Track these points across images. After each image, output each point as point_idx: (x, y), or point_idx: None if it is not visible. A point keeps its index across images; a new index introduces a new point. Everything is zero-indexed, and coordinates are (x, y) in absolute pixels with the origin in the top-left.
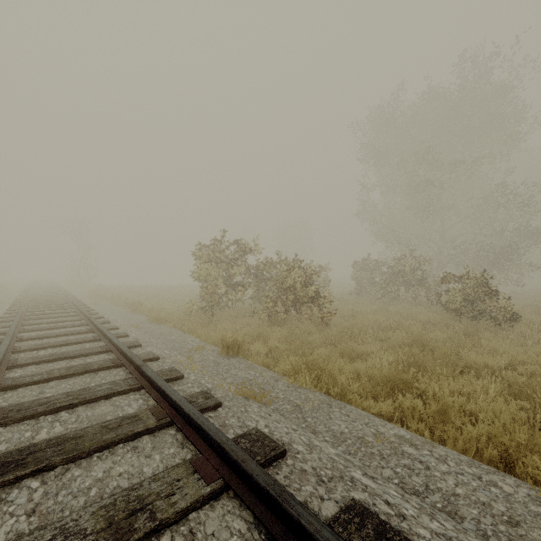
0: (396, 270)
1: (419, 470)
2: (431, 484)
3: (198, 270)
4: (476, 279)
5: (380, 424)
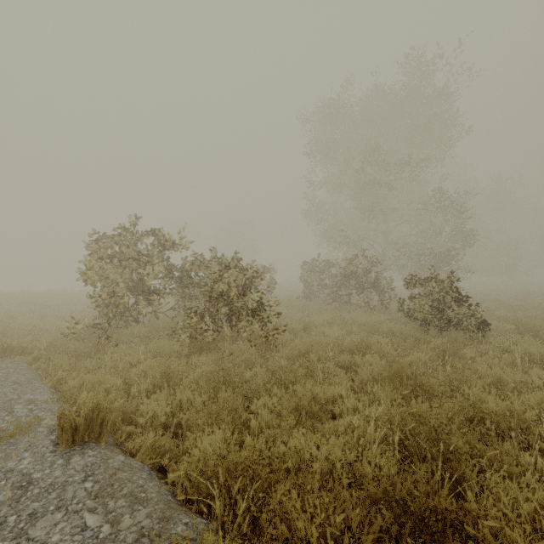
0: (348, 271)
1: None
2: None
3: (82, 272)
4: (442, 282)
5: None
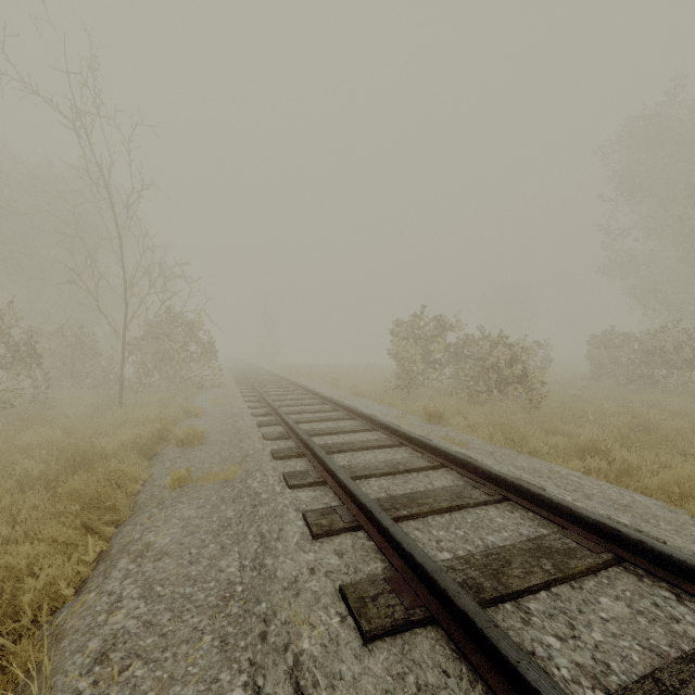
0: (649, 347)
1: (574, 485)
2: (579, 490)
3: (394, 348)
4: None
5: (558, 467)
